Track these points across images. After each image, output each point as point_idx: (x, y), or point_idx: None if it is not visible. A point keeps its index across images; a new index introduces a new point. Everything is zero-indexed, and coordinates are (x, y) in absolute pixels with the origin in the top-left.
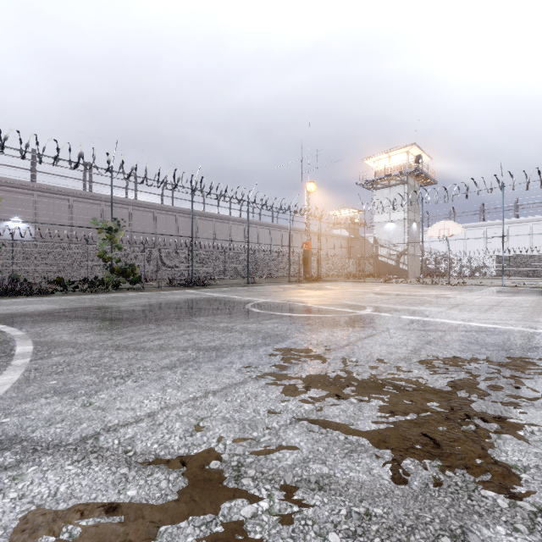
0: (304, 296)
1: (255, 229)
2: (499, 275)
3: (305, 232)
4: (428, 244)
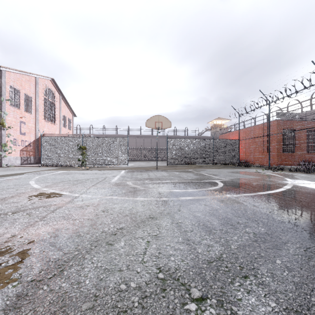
0: None
1: None
2: None
3: None
4: None
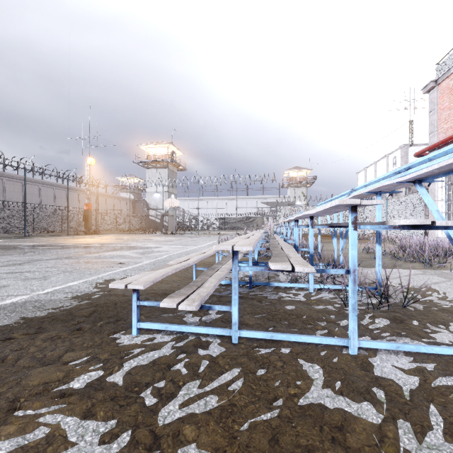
0: (67, 242)
1: (36, 187)
2: (220, 229)
3: (86, 196)
4: (188, 208)
